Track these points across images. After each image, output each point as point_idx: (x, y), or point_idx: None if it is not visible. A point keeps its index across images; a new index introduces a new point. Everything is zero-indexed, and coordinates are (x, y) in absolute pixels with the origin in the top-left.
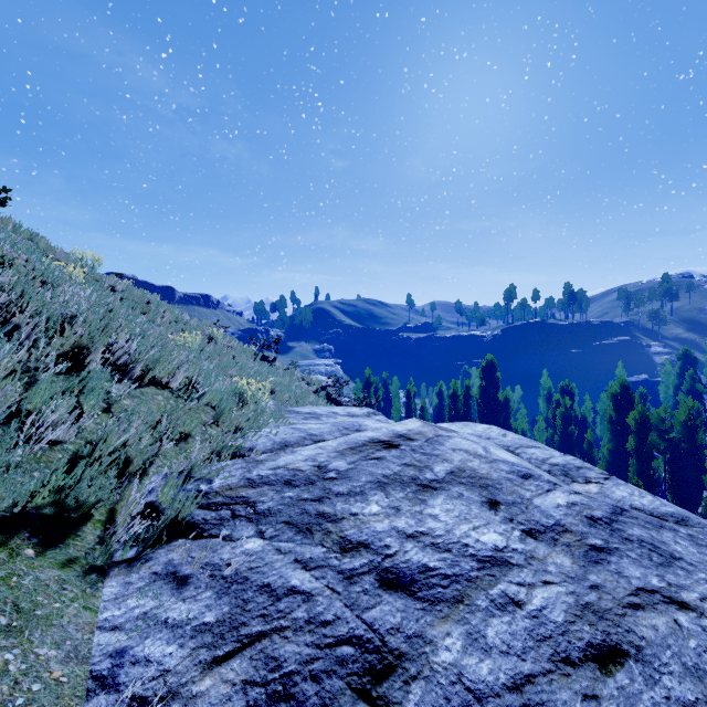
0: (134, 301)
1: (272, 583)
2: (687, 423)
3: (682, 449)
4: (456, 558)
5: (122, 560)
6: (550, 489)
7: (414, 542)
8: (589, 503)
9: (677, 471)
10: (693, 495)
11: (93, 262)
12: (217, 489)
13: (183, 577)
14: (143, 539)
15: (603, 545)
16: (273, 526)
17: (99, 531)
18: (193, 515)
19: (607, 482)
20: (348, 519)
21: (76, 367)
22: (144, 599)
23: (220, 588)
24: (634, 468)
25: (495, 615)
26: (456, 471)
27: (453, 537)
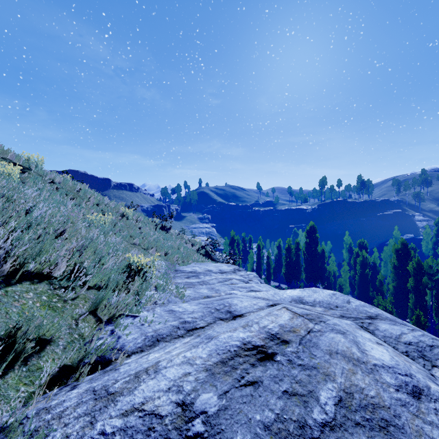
0: (66, 189)
1: None
2: None
3: None
4: None
5: None
6: None
7: None
8: None
9: None
10: None
11: (37, 162)
12: None
13: None
14: None
15: None
16: None
17: None
18: None
19: None
20: None
21: None
22: None
23: None
24: (413, 300)
25: None
26: (344, 396)
27: None
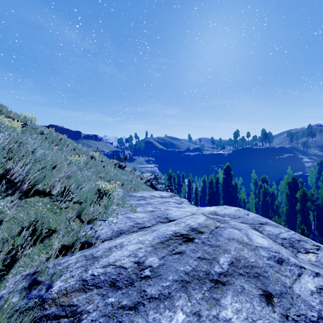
0: (52, 139)
1: None
2: None
3: (322, 209)
4: None
5: None
6: (300, 274)
7: None
8: None
9: (321, 220)
10: None
11: (31, 119)
12: (54, 295)
13: None
14: None
15: None
16: None
17: None
18: None
19: (319, 252)
20: None
21: None
22: None
23: None
24: (300, 219)
25: None
26: (234, 261)
27: None
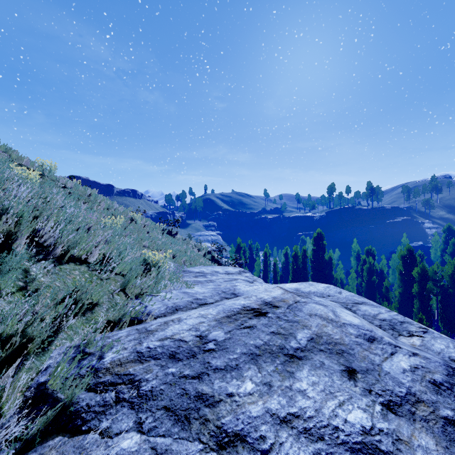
0: (78, 194)
1: None
2: (453, 275)
3: (449, 292)
4: (330, 448)
5: None
6: (393, 352)
7: (288, 430)
8: (427, 365)
9: (446, 307)
10: None
11: (50, 168)
12: (107, 365)
13: None
14: (19, 437)
15: (454, 416)
16: (153, 414)
17: None
18: (79, 400)
19: (425, 335)
20: (225, 402)
21: (3, 250)
22: None
23: None
24: (417, 306)
25: None
26: (315, 337)
27: (323, 418)
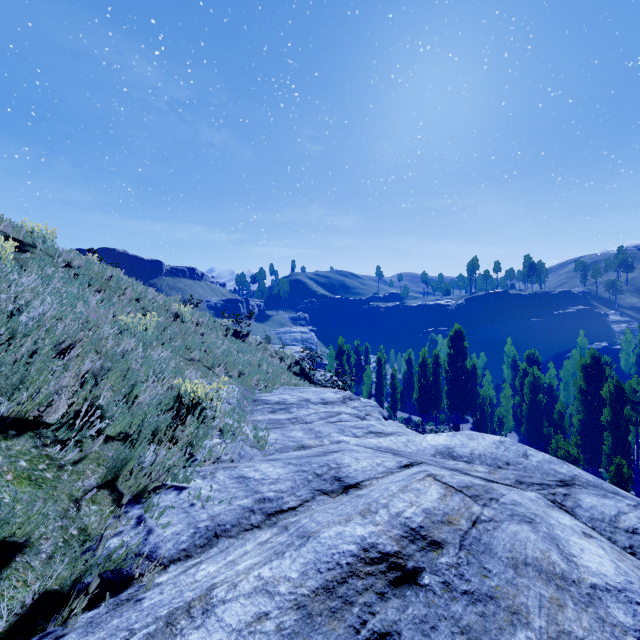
0: (89, 277)
1: None
2: None
3: None
4: None
5: None
6: None
7: None
8: None
9: None
10: None
11: (46, 235)
12: None
13: None
14: None
15: None
16: None
17: None
18: None
19: None
20: None
21: None
22: None
23: None
24: (610, 442)
25: None
26: None
27: None
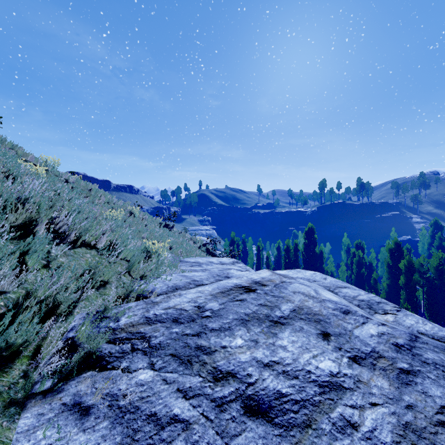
0: (80, 189)
1: (158, 412)
2: (438, 267)
3: (434, 284)
4: (302, 384)
5: (39, 392)
6: (364, 322)
7: (270, 371)
8: (393, 332)
9: (432, 298)
10: (442, 314)
11: (54, 163)
12: (122, 326)
13: (87, 407)
14: (59, 371)
15: (409, 368)
16: (162, 358)
17: (25, 366)
18: (102, 349)
19: (399, 313)
20: (219, 351)
21: (26, 234)
22: (51, 430)
23: (115, 417)
24: (404, 297)
25: (337, 439)
26: (297, 309)
27: (299, 365)
